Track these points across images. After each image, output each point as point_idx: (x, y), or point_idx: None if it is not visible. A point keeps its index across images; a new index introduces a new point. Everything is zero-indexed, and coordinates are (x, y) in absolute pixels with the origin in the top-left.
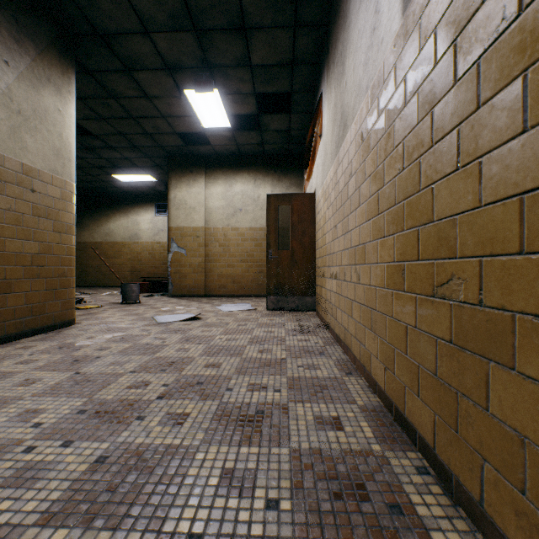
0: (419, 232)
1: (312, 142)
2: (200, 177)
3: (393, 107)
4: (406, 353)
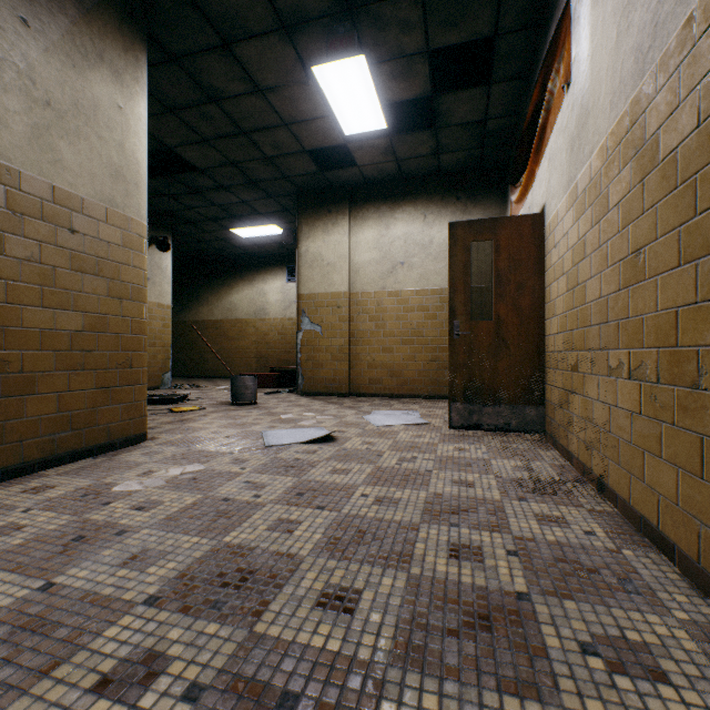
0: None
1: (535, 120)
2: (342, 218)
3: None
4: None
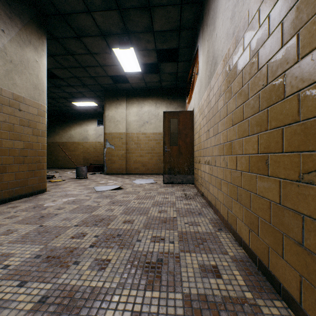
0: (284, 130)
1: (191, 79)
2: (123, 102)
3: (257, 40)
4: (270, 222)
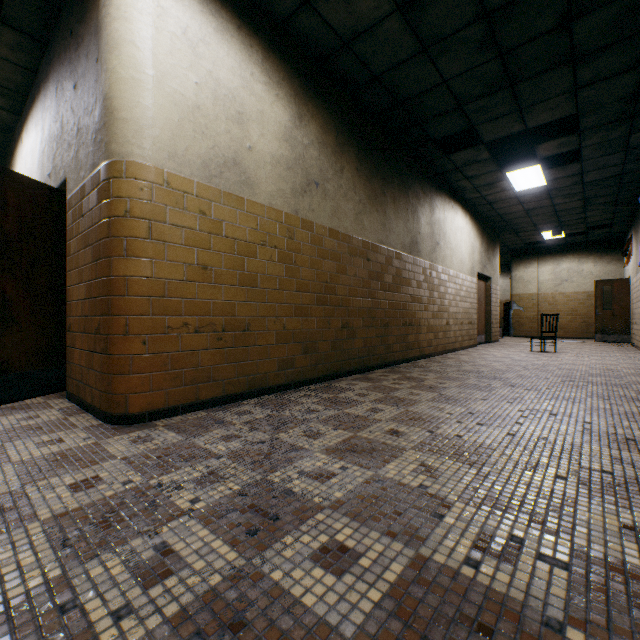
0: None
1: (627, 249)
2: (534, 261)
3: None
4: None
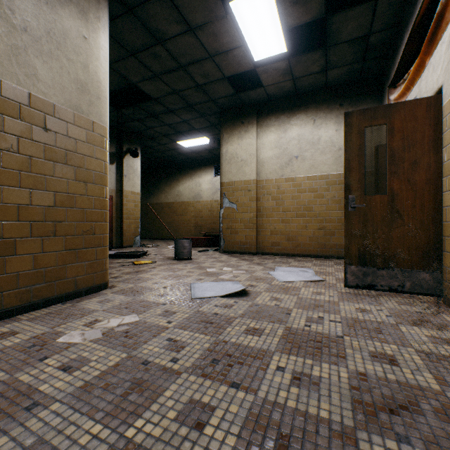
0: None
1: (429, 12)
2: (251, 127)
3: None
4: None
